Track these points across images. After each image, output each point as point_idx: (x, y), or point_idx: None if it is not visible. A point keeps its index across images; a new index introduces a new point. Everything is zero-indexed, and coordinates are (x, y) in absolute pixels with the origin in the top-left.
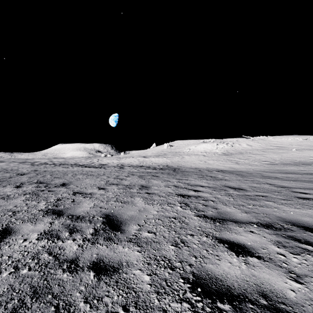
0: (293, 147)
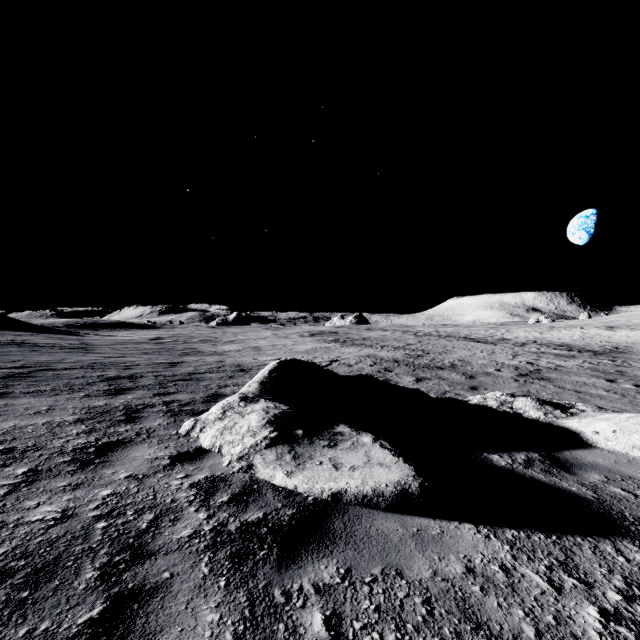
0: None
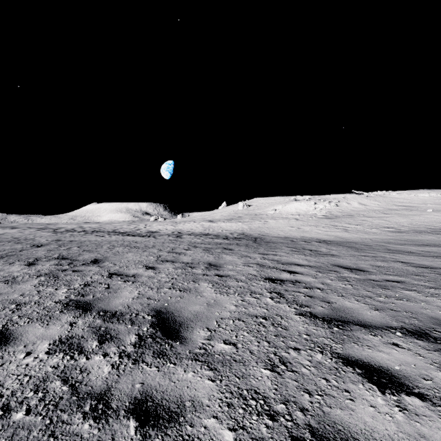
0: (428, 207)
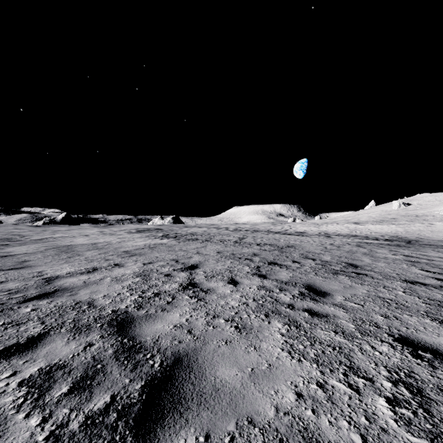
0: None
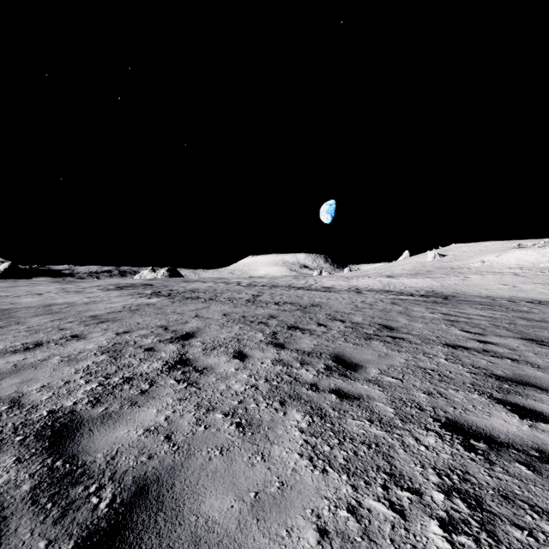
0: None
